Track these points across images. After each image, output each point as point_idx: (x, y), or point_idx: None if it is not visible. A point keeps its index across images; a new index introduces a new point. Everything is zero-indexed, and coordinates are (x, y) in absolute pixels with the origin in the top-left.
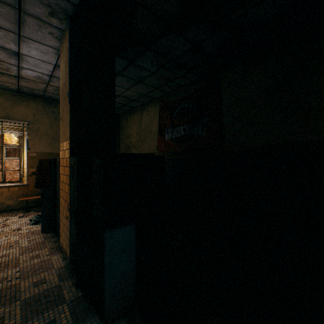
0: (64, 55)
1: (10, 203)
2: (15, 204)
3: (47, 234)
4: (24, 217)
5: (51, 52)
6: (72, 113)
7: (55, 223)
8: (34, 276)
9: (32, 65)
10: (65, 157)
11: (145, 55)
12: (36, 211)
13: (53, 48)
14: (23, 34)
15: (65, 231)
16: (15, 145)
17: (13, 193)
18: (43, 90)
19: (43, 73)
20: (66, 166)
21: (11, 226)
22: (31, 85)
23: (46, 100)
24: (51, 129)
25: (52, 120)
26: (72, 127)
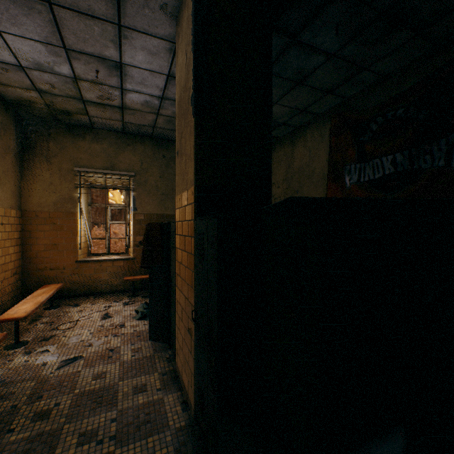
0: (183, 37)
1: (114, 283)
2: (120, 284)
3: (157, 342)
4: (129, 304)
5: (163, 49)
6: (198, 134)
7: (169, 328)
8: (136, 440)
9: (138, 82)
10: (185, 219)
11: (326, 12)
12: (143, 296)
13: (166, 41)
14: (124, 21)
15: (184, 353)
16: (121, 204)
17: (118, 269)
18: (152, 125)
19: (152, 95)
20: (186, 236)
21: (113, 317)
22: (137, 120)
23: (155, 141)
24: (161, 181)
25: (162, 168)
26: (198, 162)
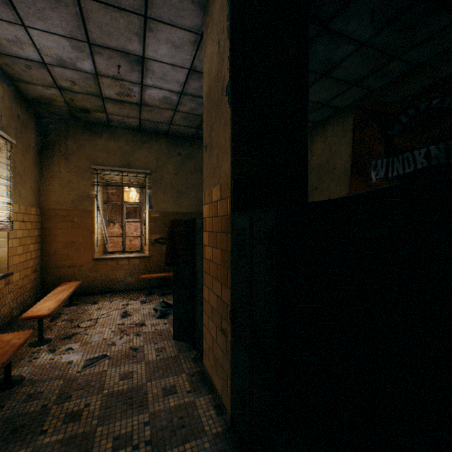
0: (214, 25)
1: (130, 281)
2: (136, 282)
3: (180, 341)
4: (146, 303)
5: (187, 42)
6: (234, 124)
7: (193, 327)
8: (173, 446)
9: (158, 77)
10: (217, 215)
11: None
12: (159, 294)
13: (191, 32)
14: (151, 12)
15: (216, 354)
16: (136, 202)
17: (134, 267)
18: (168, 122)
19: (171, 90)
20: (219, 232)
21: (132, 316)
22: (154, 117)
23: (170, 139)
24: (176, 179)
25: (178, 165)
26: (235, 154)
